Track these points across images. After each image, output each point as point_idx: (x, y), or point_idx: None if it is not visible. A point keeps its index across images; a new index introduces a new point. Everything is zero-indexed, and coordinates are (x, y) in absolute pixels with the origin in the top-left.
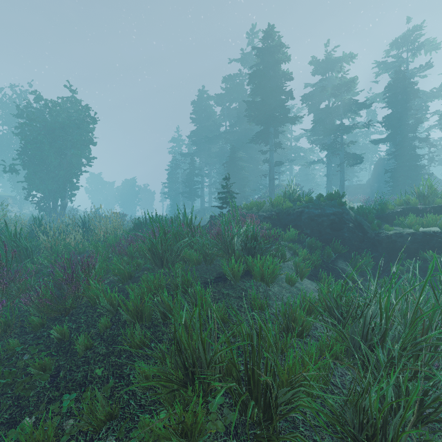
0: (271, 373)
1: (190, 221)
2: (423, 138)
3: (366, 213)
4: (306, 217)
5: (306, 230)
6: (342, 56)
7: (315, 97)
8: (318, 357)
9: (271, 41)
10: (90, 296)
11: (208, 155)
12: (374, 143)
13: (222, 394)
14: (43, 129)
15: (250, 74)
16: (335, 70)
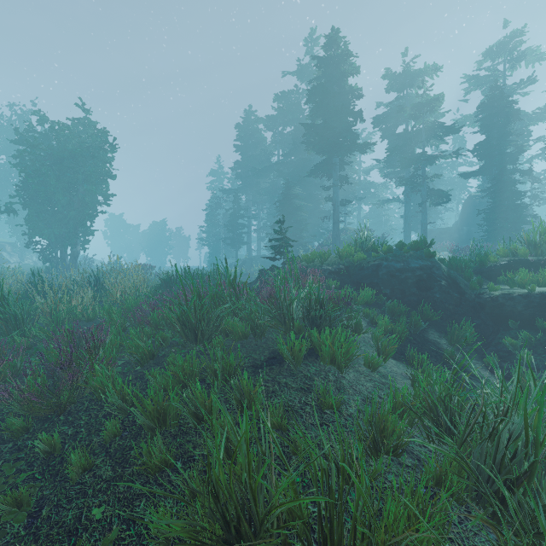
0: (364, 543)
1: (234, 279)
2: (525, 171)
3: (461, 267)
4: (384, 272)
5: (385, 289)
6: (424, 68)
7: (390, 120)
8: (428, 499)
9: (335, 48)
10: (95, 387)
11: (256, 191)
12: (464, 177)
13: None
14: (49, 159)
15: (309, 90)
16: (415, 85)
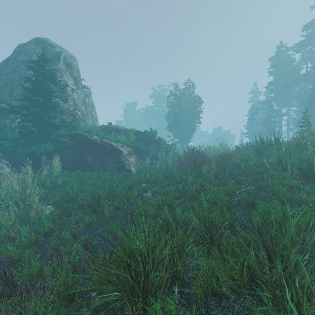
0: None
1: (277, 138)
2: None
3: None
4: None
5: None
6: None
7: None
8: None
9: None
10: (234, 164)
11: (286, 98)
12: None
13: (297, 180)
14: (179, 106)
15: None
16: None
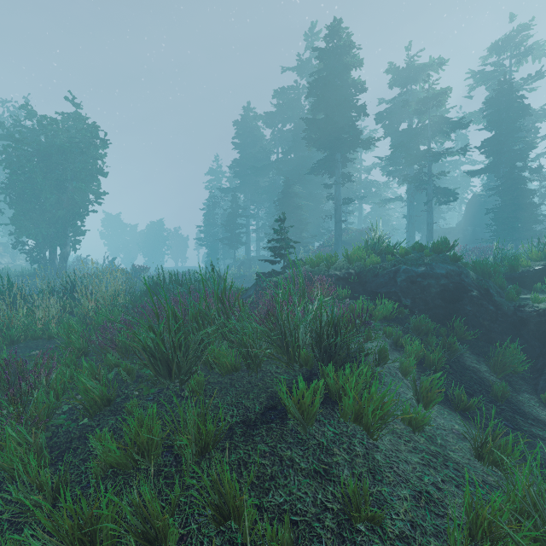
0: None
1: (223, 291)
2: (535, 168)
3: (488, 272)
4: (403, 279)
5: (404, 300)
6: (429, 62)
7: (393, 115)
8: None
9: (337, 39)
10: (3, 466)
11: (255, 190)
12: (471, 175)
13: None
14: (37, 155)
15: (310, 84)
16: (419, 80)
